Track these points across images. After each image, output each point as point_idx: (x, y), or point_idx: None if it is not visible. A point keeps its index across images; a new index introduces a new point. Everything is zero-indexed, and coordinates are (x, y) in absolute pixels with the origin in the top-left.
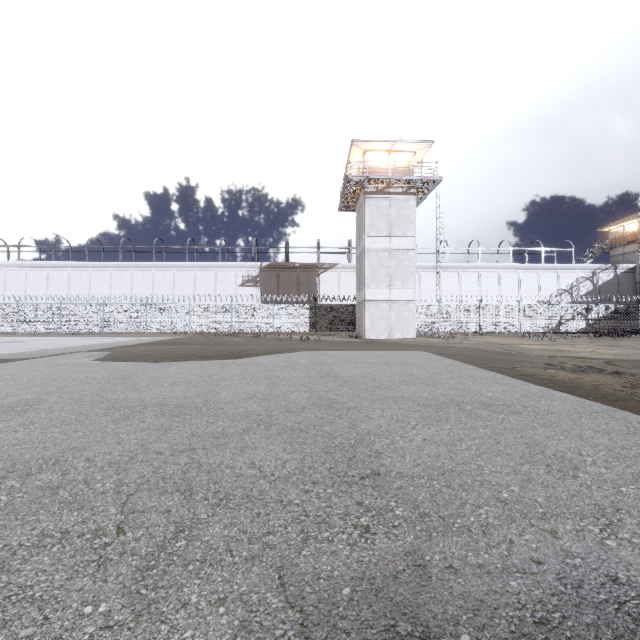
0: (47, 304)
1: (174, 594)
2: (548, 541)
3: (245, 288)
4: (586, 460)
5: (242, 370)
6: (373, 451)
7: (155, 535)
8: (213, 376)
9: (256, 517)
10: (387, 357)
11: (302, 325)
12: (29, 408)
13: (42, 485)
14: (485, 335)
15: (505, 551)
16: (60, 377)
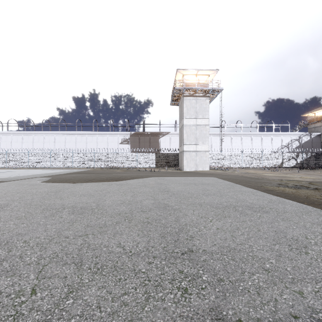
0: (21, 153)
1: None
2: (299, 300)
3: (122, 145)
4: (311, 242)
5: (119, 187)
6: (188, 236)
7: (54, 295)
8: (103, 191)
9: (118, 281)
10: (195, 180)
11: (151, 163)
12: (0, 209)
13: None
14: (244, 168)
15: (273, 307)
16: (22, 191)
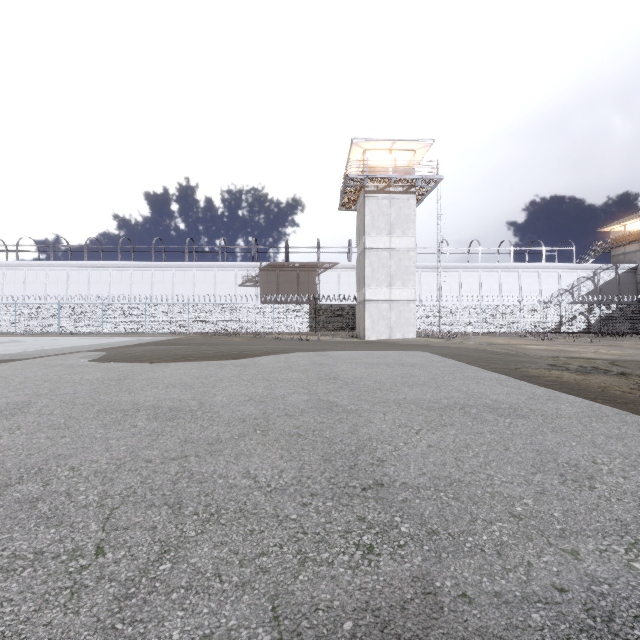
0: (45, 304)
1: (153, 629)
2: (570, 563)
3: (245, 288)
4: (602, 469)
5: (240, 371)
6: (375, 459)
7: (137, 556)
8: (210, 377)
9: (249, 535)
10: (388, 358)
11: (302, 325)
12: (17, 411)
13: (20, 497)
14: (486, 335)
15: (523, 576)
16: (53, 378)
